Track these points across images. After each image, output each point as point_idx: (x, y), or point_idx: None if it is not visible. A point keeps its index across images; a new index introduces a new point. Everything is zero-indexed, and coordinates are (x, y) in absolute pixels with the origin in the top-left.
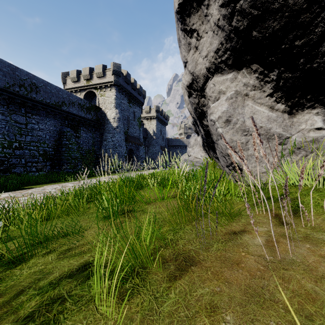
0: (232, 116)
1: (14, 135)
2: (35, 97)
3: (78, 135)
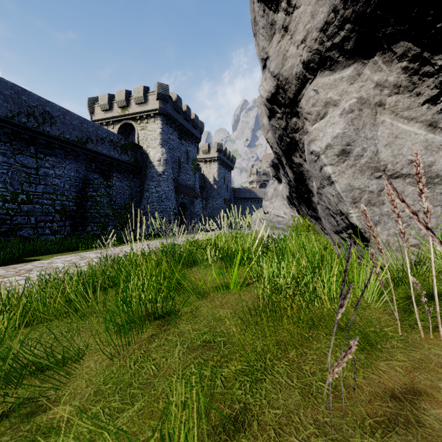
0: (353, 142)
1: (21, 184)
2: (50, 131)
3: (110, 183)
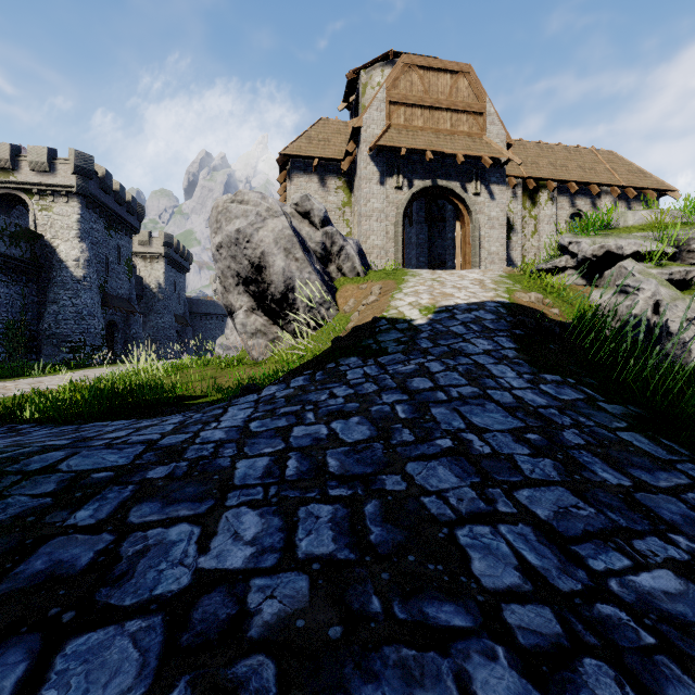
0: (245, 322)
1: None
2: None
3: None
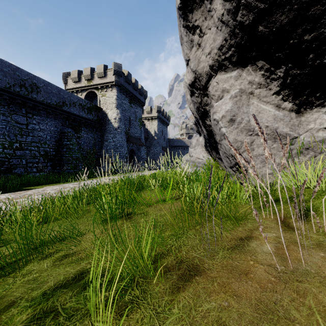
0: (236, 115)
1: (15, 135)
2: (36, 98)
3: (79, 135)
